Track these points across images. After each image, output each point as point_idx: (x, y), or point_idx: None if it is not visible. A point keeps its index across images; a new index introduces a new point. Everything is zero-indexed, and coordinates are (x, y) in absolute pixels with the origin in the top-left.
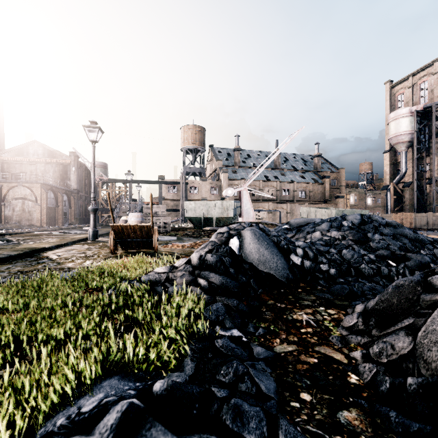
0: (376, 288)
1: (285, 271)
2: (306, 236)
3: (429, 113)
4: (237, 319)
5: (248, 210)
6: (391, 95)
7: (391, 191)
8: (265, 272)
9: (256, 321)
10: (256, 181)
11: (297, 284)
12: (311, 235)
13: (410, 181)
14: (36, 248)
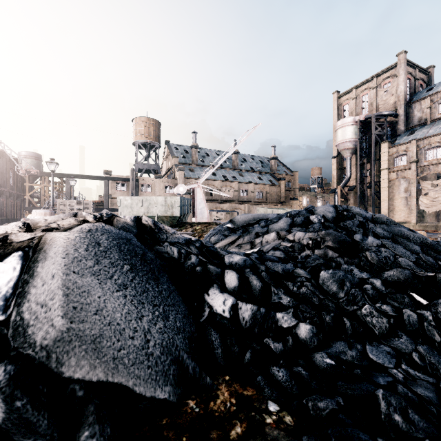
0: (428, 396)
1: (172, 356)
2: (253, 240)
3: (369, 124)
4: None
5: (202, 209)
6: (338, 105)
7: (338, 194)
8: (87, 381)
9: None
10: (215, 181)
11: (208, 396)
12: (261, 238)
13: (354, 185)
14: None
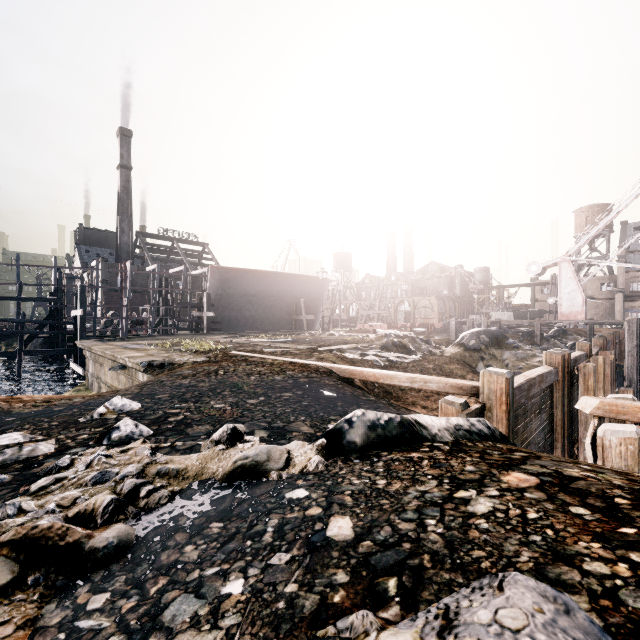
0: None
1: None
2: None
3: None
4: None
5: None
6: None
7: None
8: None
9: None
10: None
11: None
12: None
13: None
14: None
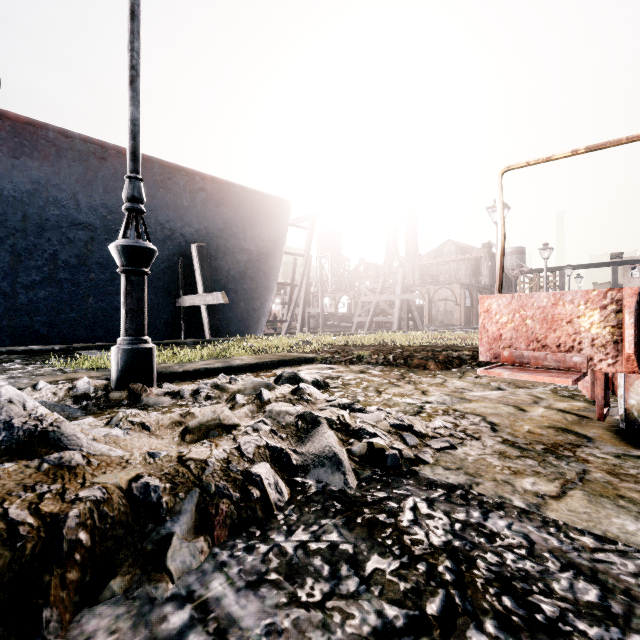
0: None
1: None
2: None
3: None
4: None
5: None
6: None
7: None
8: None
9: None
10: None
11: None
12: None
13: None
14: None
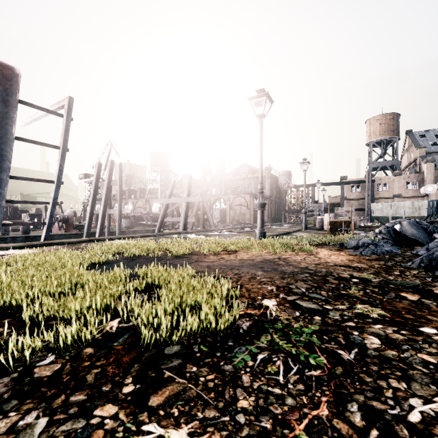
0: None
1: (425, 239)
2: None
3: None
4: (390, 244)
5: None
6: None
7: None
8: (412, 238)
9: (398, 246)
10: None
11: None
12: None
13: None
14: (287, 231)
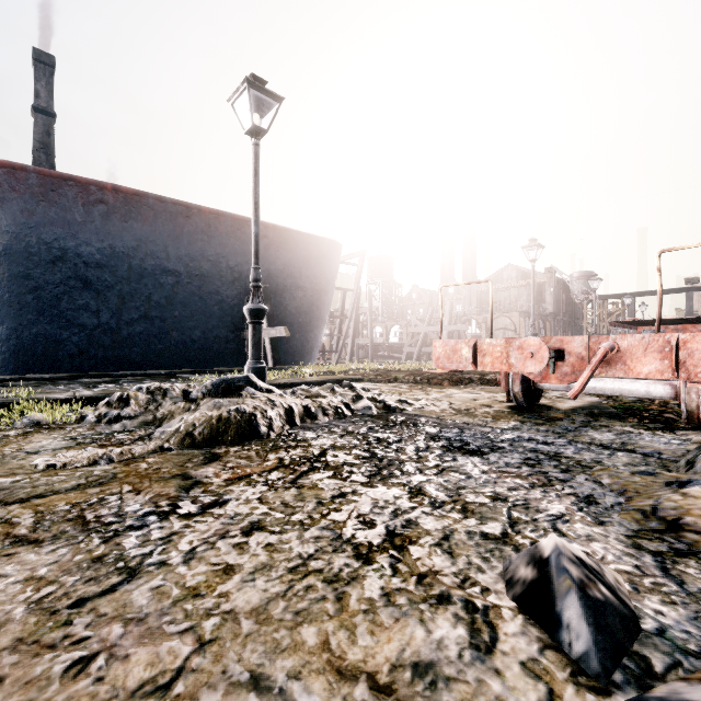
0: None
1: None
2: None
3: None
4: None
5: None
6: None
7: None
8: None
9: None
10: None
11: None
12: None
13: None
14: None
